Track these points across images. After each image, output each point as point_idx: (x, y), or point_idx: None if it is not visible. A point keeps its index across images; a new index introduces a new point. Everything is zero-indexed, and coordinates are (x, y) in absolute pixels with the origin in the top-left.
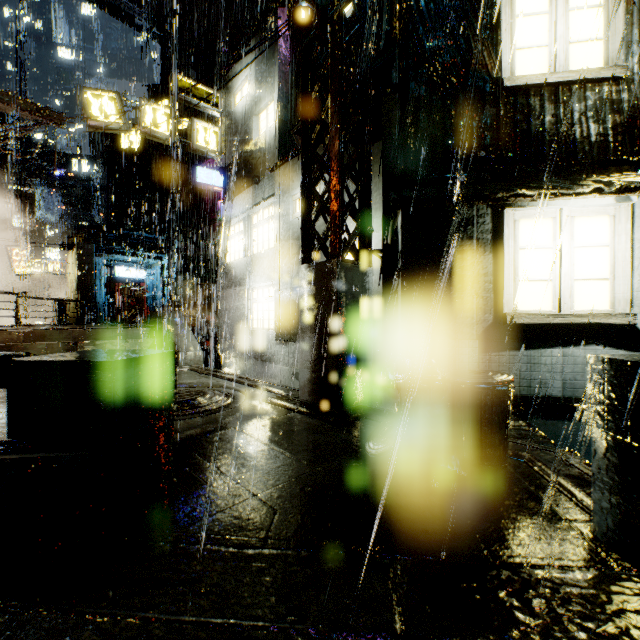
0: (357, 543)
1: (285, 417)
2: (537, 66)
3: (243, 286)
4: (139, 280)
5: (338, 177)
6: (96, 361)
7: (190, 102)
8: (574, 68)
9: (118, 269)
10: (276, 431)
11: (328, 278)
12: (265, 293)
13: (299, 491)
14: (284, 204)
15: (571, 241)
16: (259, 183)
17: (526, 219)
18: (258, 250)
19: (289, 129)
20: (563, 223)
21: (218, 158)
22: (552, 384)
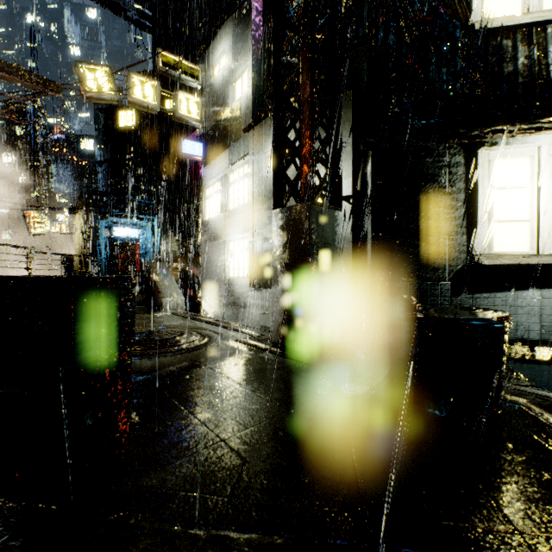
0: (342, 508)
1: (257, 356)
2: (509, 9)
3: (221, 239)
4: (134, 239)
5: (309, 121)
6: (21, 278)
7: (174, 76)
8: (548, 8)
9: (116, 229)
10: (248, 370)
11: (299, 221)
12: (240, 245)
13: (271, 436)
14: (257, 161)
15: (550, 180)
16: (235, 145)
17: (501, 159)
18: (234, 206)
19: (262, 93)
20: (542, 161)
21: (199, 126)
22: (529, 327)
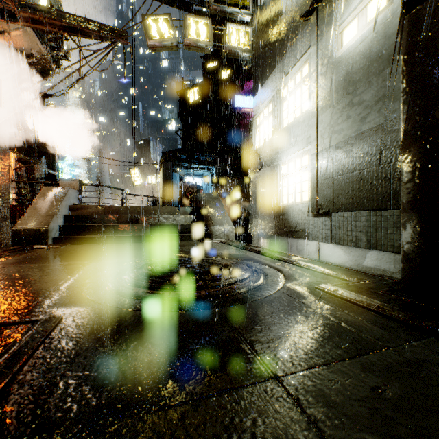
0: None
1: (420, 355)
2: None
3: (272, 164)
4: (200, 187)
5: None
6: None
7: (225, 11)
8: None
9: (186, 179)
10: None
11: None
12: (296, 164)
13: None
14: (323, 47)
15: None
16: (289, 50)
17: None
18: (288, 122)
19: None
20: None
21: (249, 57)
22: None
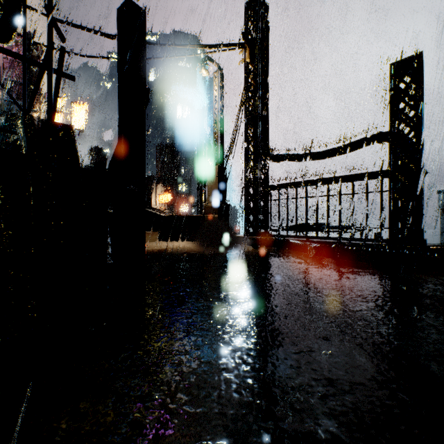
0: None
1: None
2: None
3: None
4: None
5: None
6: None
7: None
8: None
9: None
10: None
11: None
12: None
13: None
14: None
15: None
16: None
17: None
18: None
19: None
20: None
21: None
22: None
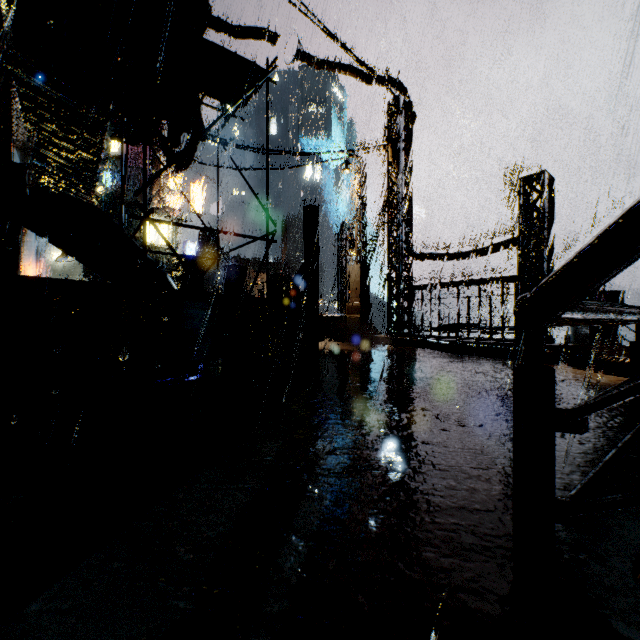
0: None
1: None
2: (152, 240)
3: None
4: None
5: None
6: None
7: None
8: (161, 243)
9: None
10: None
11: None
12: None
13: None
14: None
15: None
16: None
17: None
18: None
19: None
20: None
21: None
22: None
